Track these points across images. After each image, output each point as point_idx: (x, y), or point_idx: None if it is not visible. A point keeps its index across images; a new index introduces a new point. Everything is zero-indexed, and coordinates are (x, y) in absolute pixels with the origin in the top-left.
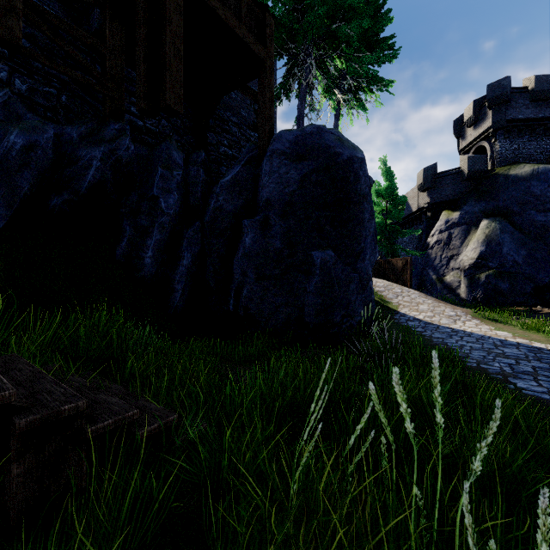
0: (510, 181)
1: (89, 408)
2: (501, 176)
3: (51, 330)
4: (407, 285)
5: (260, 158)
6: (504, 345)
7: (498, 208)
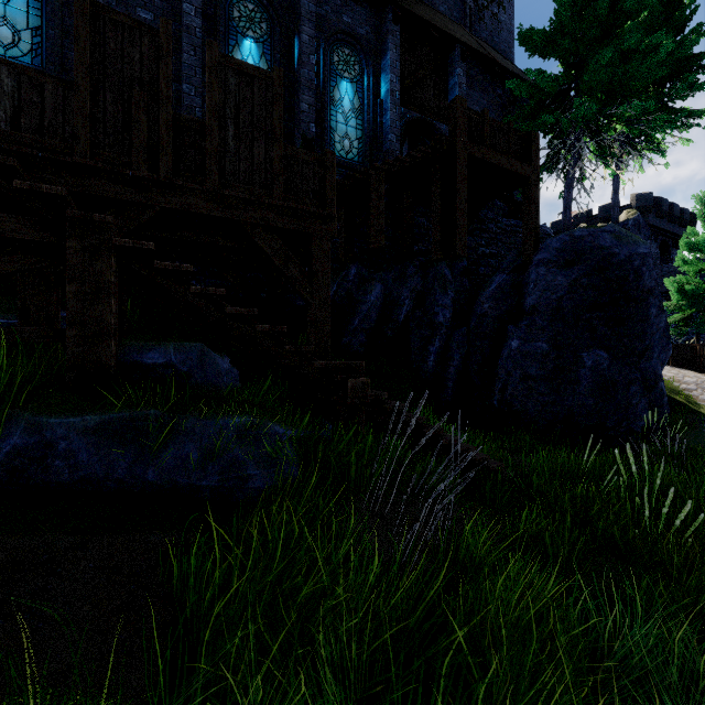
0: None
1: None
2: None
3: None
4: None
5: (525, 266)
6: None
7: None
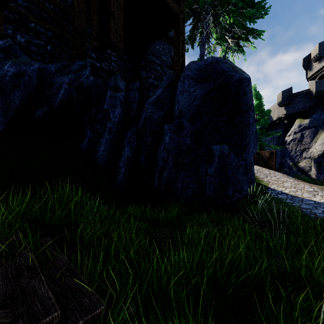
0: None
1: (12, 304)
2: None
3: (26, 203)
4: (273, 169)
5: (176, 82)
6: None
7: None
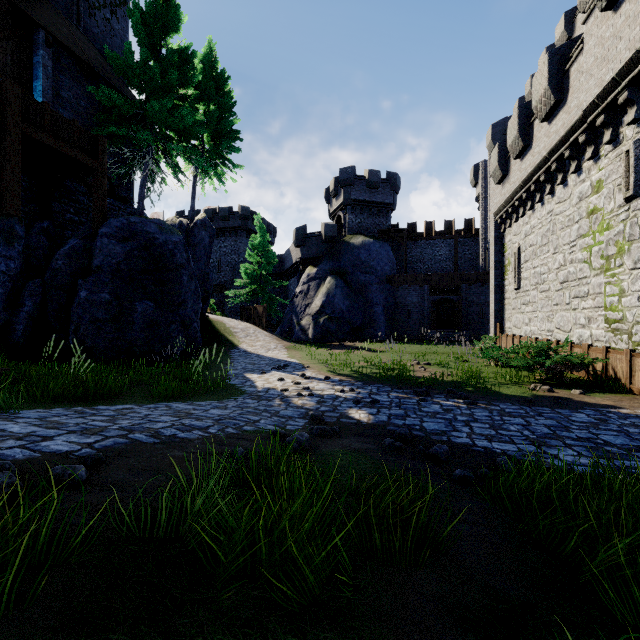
0: (350, 248)
1: None
2: (345, 243)
3: None
4: (265, 328)
5: (95, 236)
6: (268, 360)
7: (340, 268)
